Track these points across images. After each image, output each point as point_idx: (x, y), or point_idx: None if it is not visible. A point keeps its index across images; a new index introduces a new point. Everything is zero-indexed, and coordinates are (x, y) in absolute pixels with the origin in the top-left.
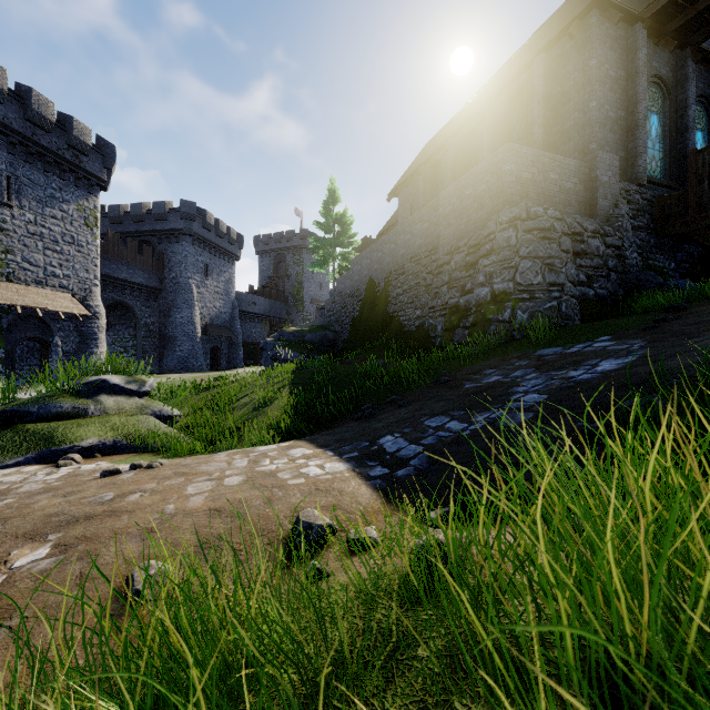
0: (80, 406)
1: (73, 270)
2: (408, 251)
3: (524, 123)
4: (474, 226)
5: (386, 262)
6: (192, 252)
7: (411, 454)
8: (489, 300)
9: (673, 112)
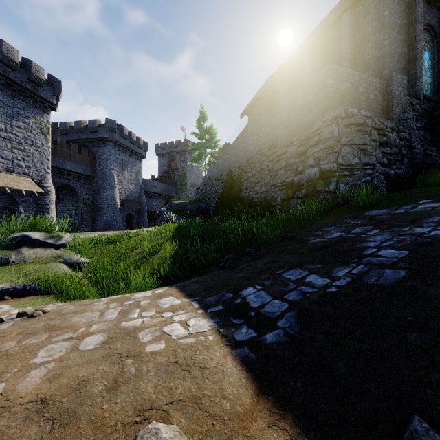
0: (3, 256)
1: (32, 162)
2: (256, 147)
3: (335, 59)
4: (304, 126)
5: (240, 156)
6: (114, 152)
7: (276, 311)
8: (318, 176)
9: (439, 51)
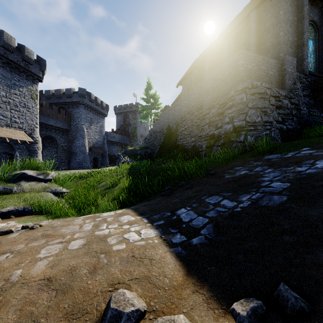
0: (8, 187)
1: (25, 119)
2: (187, 109)
3: (245, 45)
4: (222, 94)
5: (176, 115)
6: (84, 112)
7: (200, 224)
8: (232, 130)
9: (320, 39)
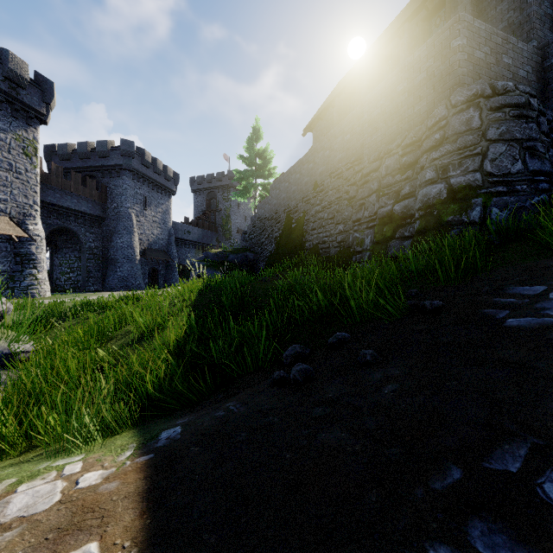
0: None
1: (11, 195)
2: (328, 167)
3: None
4: (409, 124)
5: (304, 182)
6: (132, 185)
7: None
8: (445, 198)
9: None
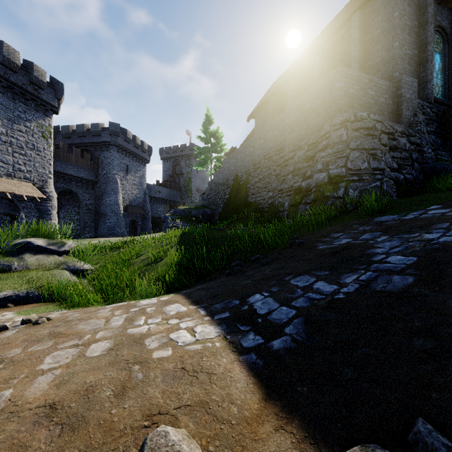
0: (5, 263)
1: (34, 167)
2: (263, 151)
3: (344, 61)
4: (312, 130)
5: (247, 160)
6: (117, 157)
7: (283, 318)
8: (326, 181)
9: (450, 53)
